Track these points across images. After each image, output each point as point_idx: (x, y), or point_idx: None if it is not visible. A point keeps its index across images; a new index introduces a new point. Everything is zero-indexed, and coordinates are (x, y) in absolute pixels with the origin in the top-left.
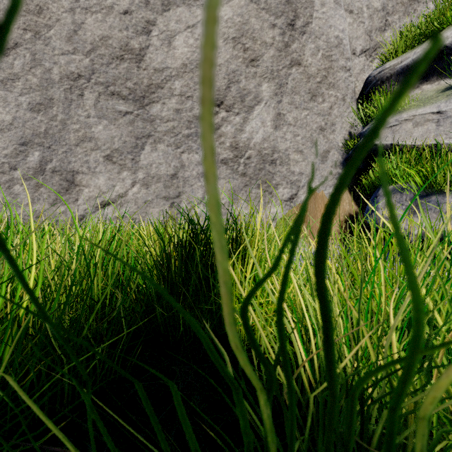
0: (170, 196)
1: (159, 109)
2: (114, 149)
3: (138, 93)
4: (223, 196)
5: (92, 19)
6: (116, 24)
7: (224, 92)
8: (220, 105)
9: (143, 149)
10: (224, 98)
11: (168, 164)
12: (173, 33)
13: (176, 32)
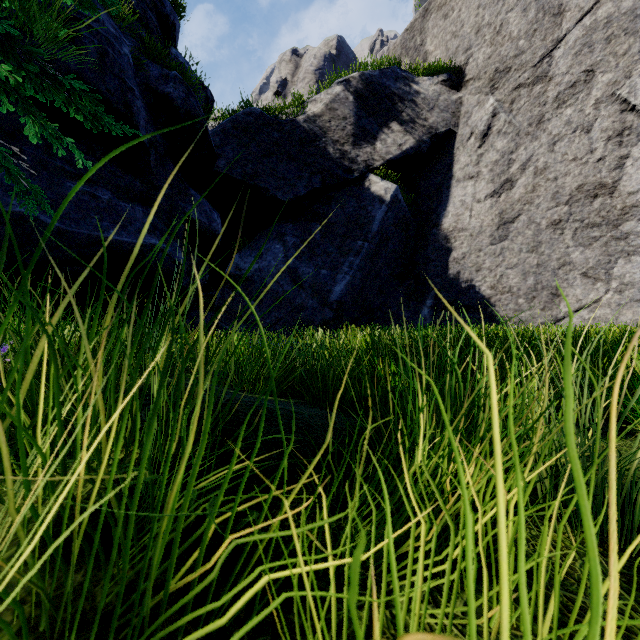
0: None
1: (633, 226)
2: (589, 267)
3: (611, 218)
4: None
5: (570, 177)
6: (590, 172)
7: None
8: None
9: (616, 263)
10: None
11: None
12: None
13: None
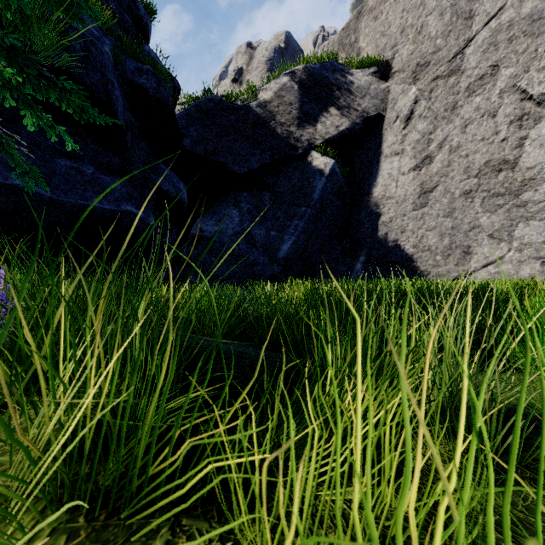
0: (540, 257)
1: (530, 196)
2: (494, 230)
3: (513, 189)
4: None
5: (479, 154)
6: (495, 150)
7: None
8: None
9: (517, 226)
10: None
11: (539, 234)
12: (544, 137)
13: None
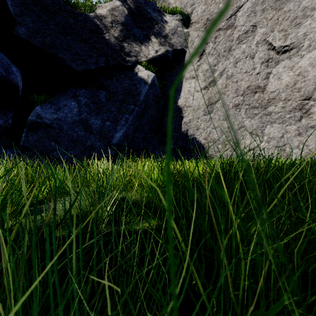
0: (279, 146)
1: (273, 109)
2: (253, 129)
3: (263, 104)
4: (311, 144)
5: (244, 81)
6: (253, 80)
7: (312, 92)
8: (309, 99)
9: (266, 127)
10: (312, 95)
11: (278, 132)
12: (280, 73)
13: (282, 72)
